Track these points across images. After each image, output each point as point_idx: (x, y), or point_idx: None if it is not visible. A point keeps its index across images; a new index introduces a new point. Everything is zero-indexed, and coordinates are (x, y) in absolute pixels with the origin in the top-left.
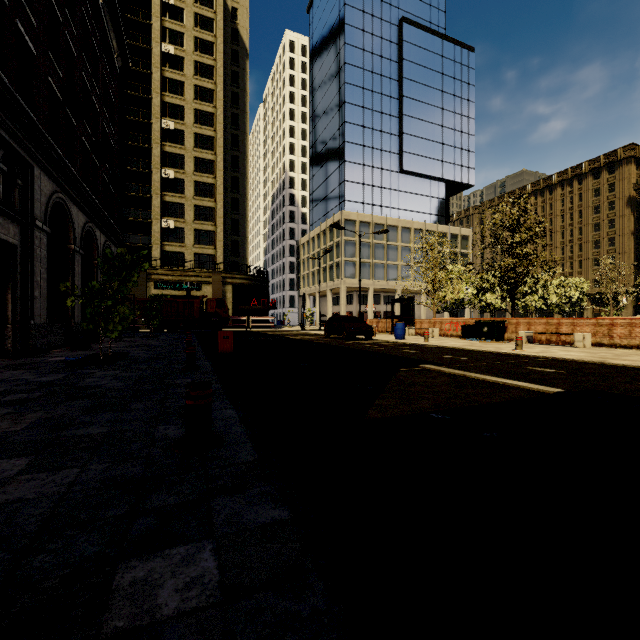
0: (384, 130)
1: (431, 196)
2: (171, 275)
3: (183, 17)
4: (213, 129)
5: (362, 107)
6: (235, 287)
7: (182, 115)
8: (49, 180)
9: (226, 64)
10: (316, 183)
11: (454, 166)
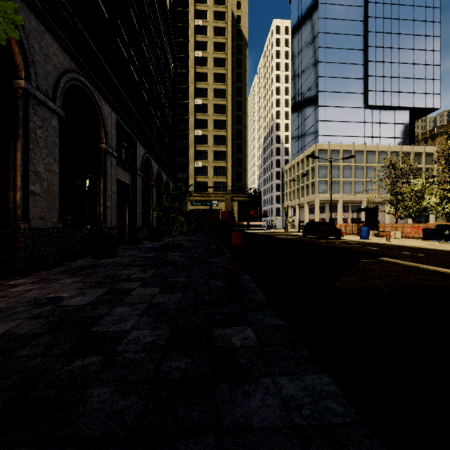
0: (351, 77)
1: (395, 123)
2: (200, 196)
3: (207, 31)
4: (225, 99)
5: (332, 63)
6: (239, 203)
7: (206, 94)
8: (142, 147)
9: (233, 55)
10: (296, 125)
11: (418, 95)
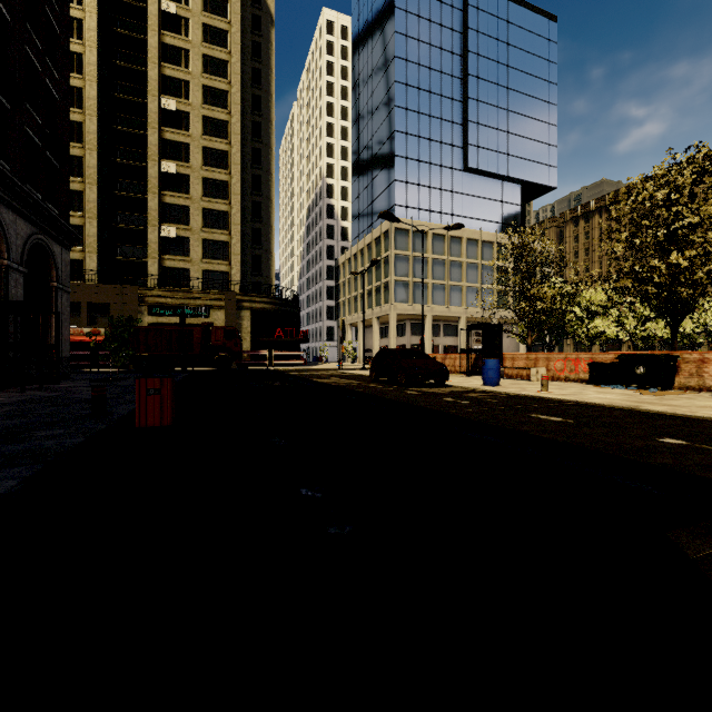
0: (444, 117)
1: (503, 201)
2: (170, 297)
3: None
4: (227, 111)
5: (417, 88)
6: (255, 313)
7: (187, 93)
8: None
9: (245, 33)
10: (359, 187)
11: (531, 163)
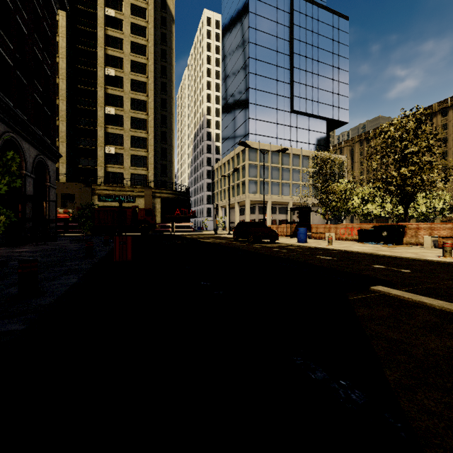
0: (279, 79)
1: (315, 131)
2: (111, 190)
3: None
4: (146, 76)
5: (262, 61)
6: (163, 200)
7: (121, 65)
8: None
9: (157, 27)
10: (227, 122)
11: (333, 107)
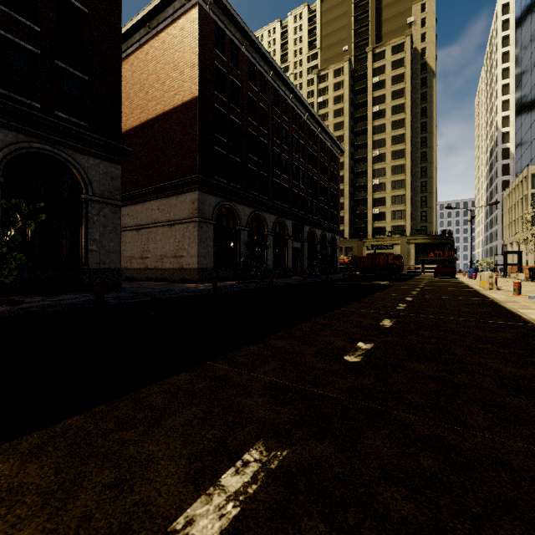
0: None
1: None
2: (375, 241)
3: (384, 84)
4: (403, 144)
5: None
6: (417, 245)
7: (384, 144)
8: (308, 226)
9: (416, 91)
10: (518, 138)
11: None
